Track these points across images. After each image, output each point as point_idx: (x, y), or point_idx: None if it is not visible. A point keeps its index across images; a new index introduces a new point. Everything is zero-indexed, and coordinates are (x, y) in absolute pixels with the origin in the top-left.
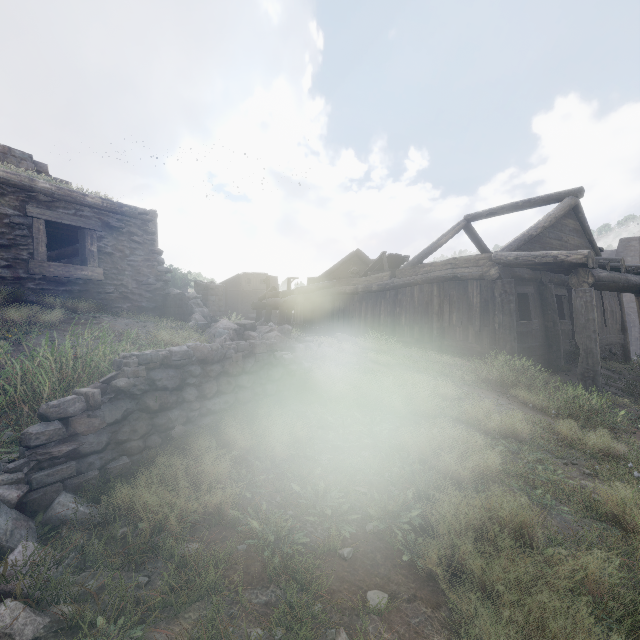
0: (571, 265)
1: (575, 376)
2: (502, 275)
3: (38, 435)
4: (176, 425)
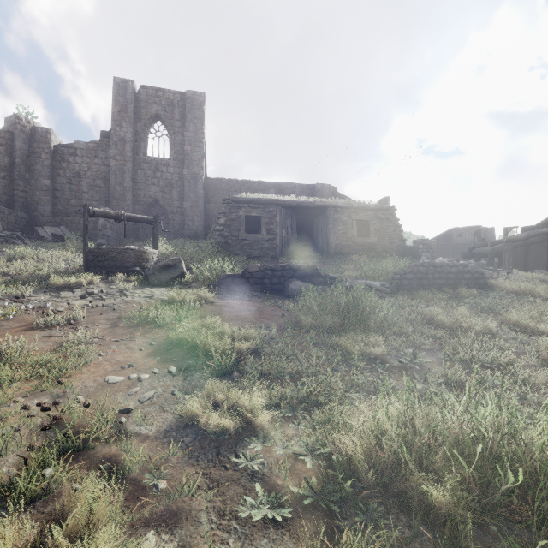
0: None
1: None
2: None
3: (396, 277)
4: (425, 285)
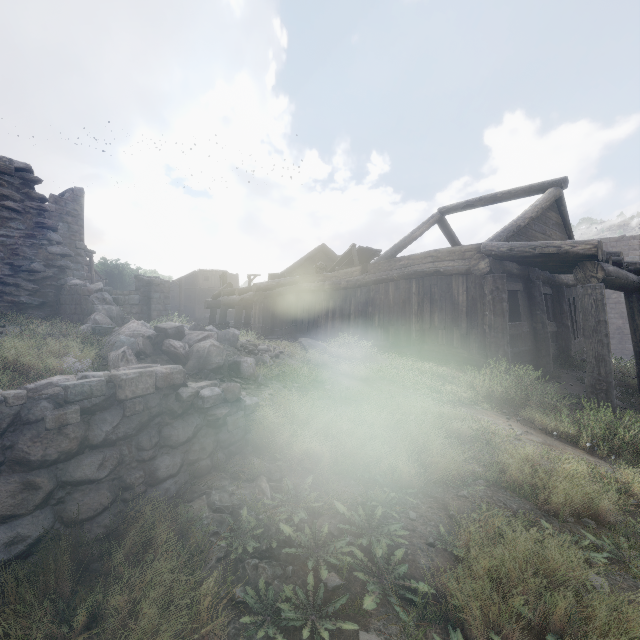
0: (577, 257)
1: (567, 384)
2: (493, 269)
3: None
4: None
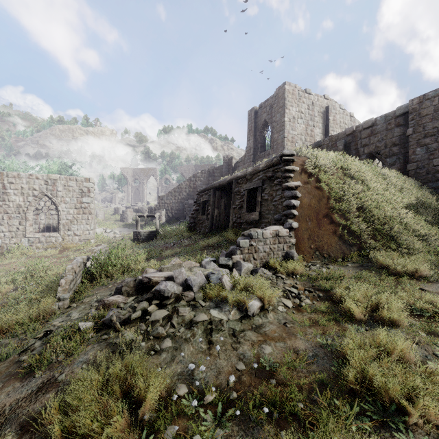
0: None
1: None
2: None
3: None
4: None
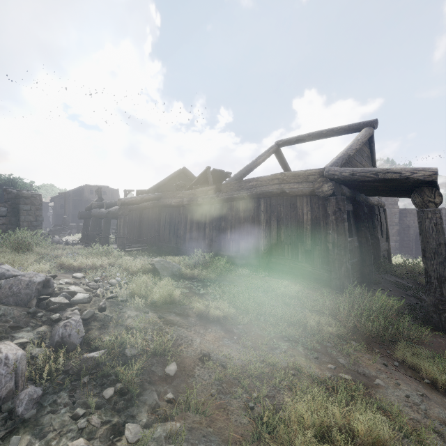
0: (417, 183)
1: (387, 289)
2: (336, 192)
3: None
4: None
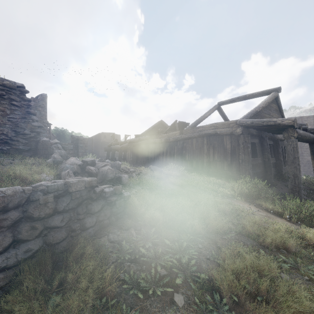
0: (284, 126)
1: (280, 188)
2: (243, 132)
3: None
4: None
